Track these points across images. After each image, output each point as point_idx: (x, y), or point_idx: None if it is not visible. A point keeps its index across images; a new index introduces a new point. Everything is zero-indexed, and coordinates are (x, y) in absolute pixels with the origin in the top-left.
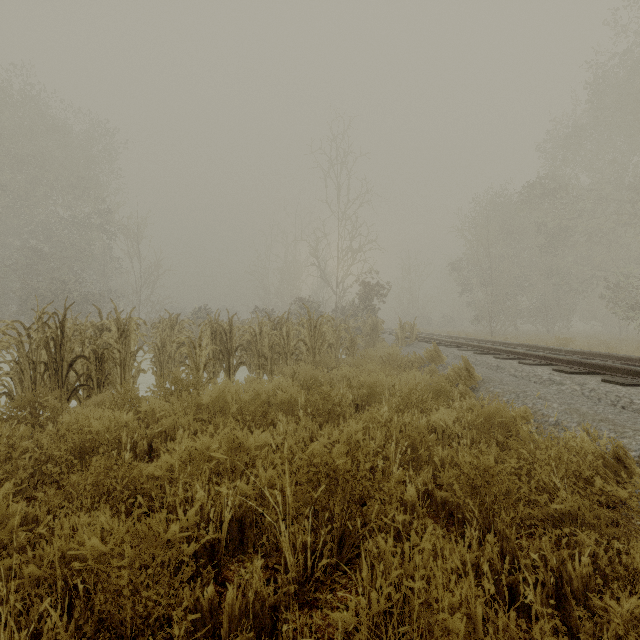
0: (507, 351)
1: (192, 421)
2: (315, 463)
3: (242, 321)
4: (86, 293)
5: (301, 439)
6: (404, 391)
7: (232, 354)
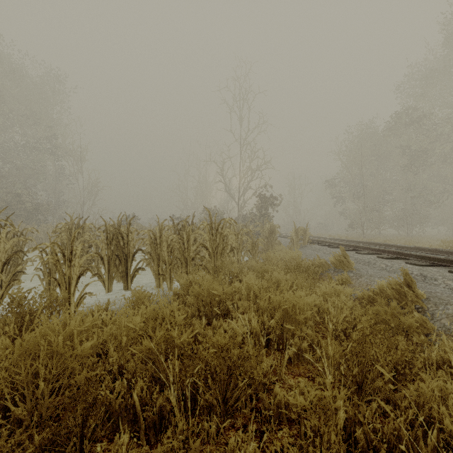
0: (419, 256)
1: None
2: None
3: None
4: (37, 204)
5: None
6: (355, 338)
7: (129, 259)
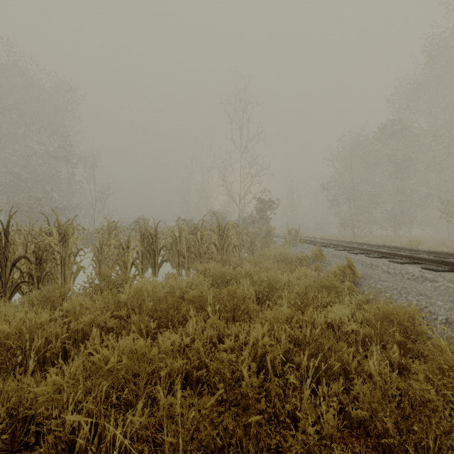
0: (376, 251)
1: (109, 318)
2: (221, 371)
3: (169, 227)
4: (54, 207)
5: (208, 339)
6: (301, 288)
7: (157, 253)
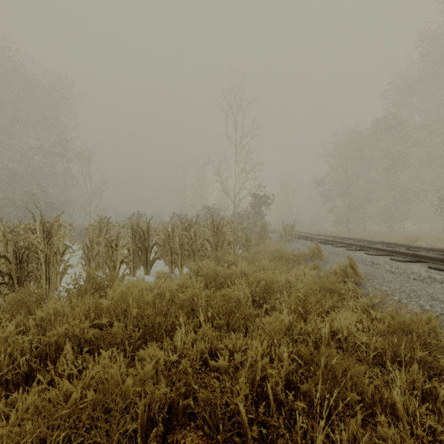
0: (376, 248)
1: (88, 328)
2: (213, 402)
3: (164, 223)
4: (50, 202)
5: (199, 356)
6: (302, 292)
7: (149, 251)
